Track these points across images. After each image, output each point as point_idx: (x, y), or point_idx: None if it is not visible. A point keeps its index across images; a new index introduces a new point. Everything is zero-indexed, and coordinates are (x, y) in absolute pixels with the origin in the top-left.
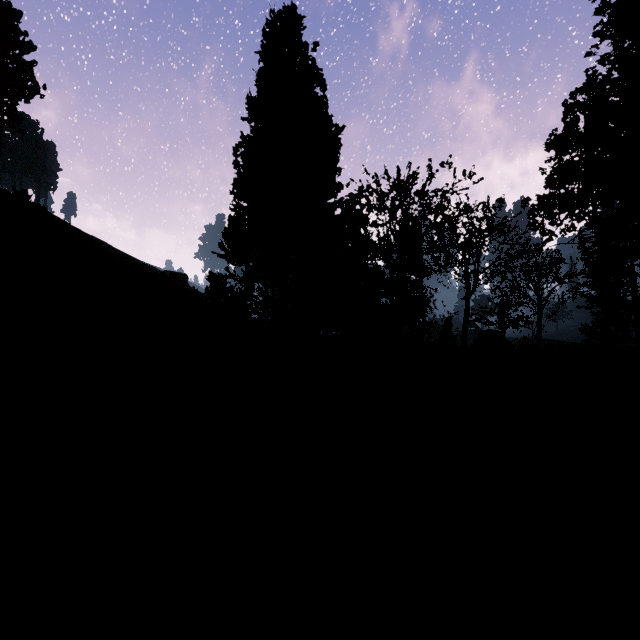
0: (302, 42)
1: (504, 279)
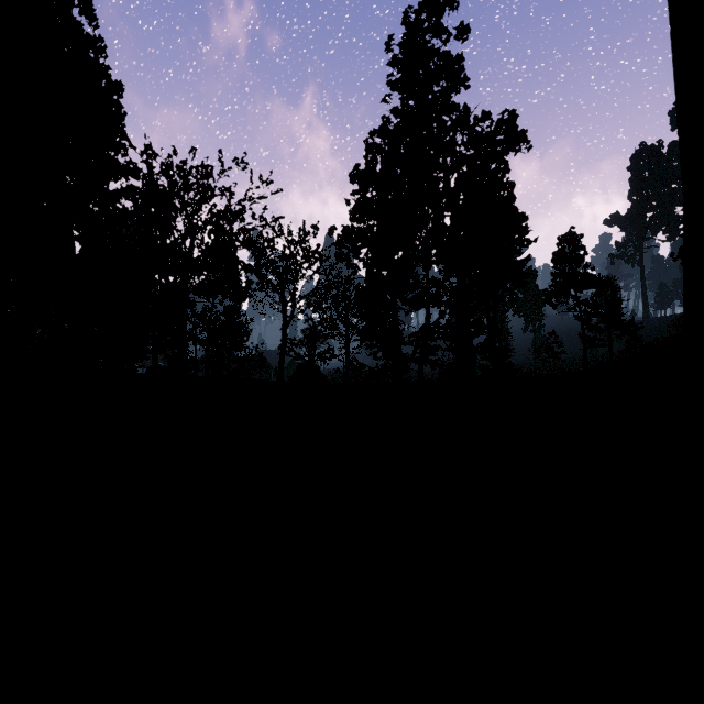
0: None
1: (315, 309)
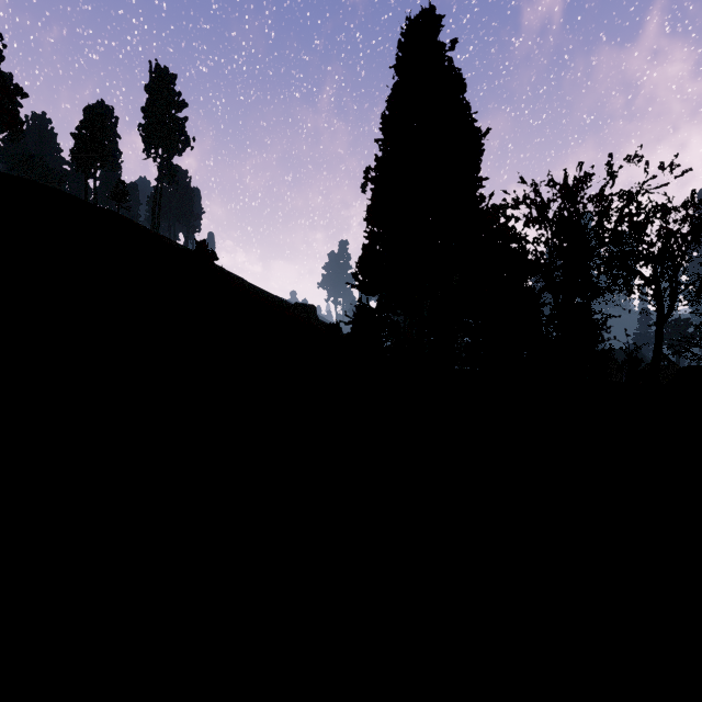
0: (438, 43)
1: None
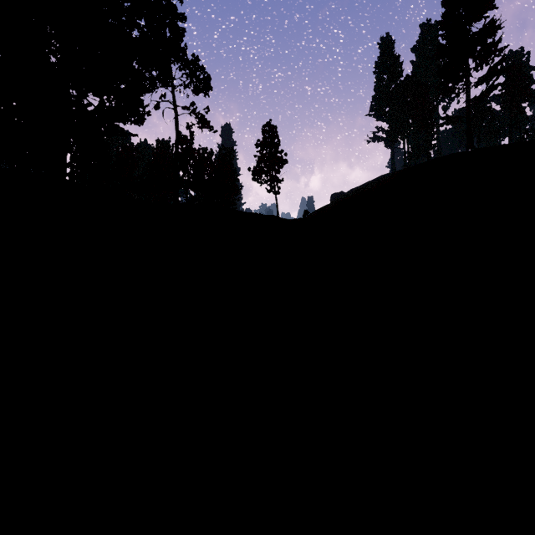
0: None
1: None
